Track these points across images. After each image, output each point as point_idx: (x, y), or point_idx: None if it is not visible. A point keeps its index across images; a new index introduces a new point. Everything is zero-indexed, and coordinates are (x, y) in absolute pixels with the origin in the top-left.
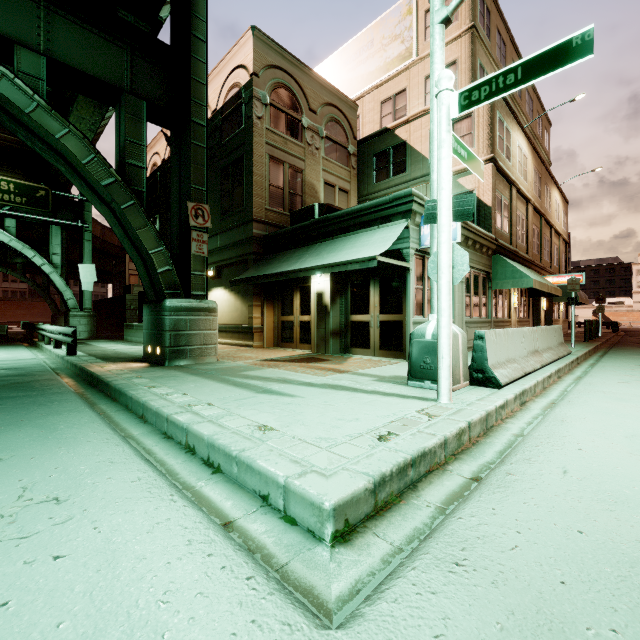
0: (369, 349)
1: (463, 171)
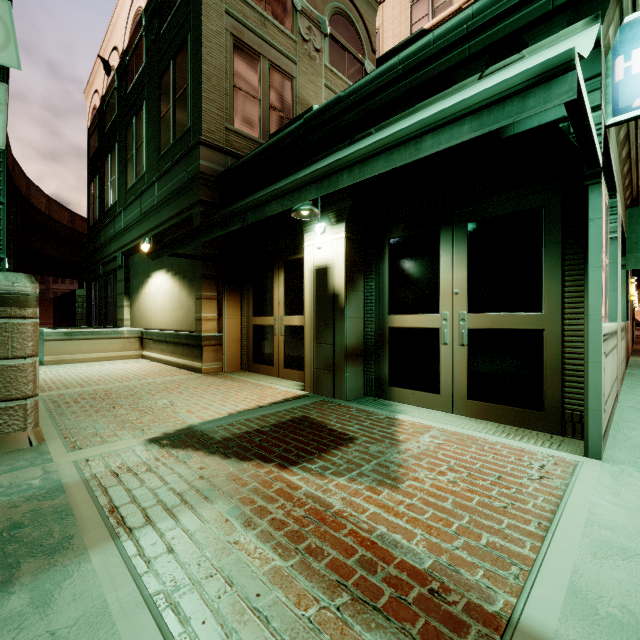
0: (437, 394)
1: None
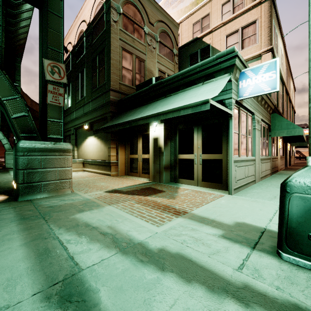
0: (193, 180)
1: (250, 59)
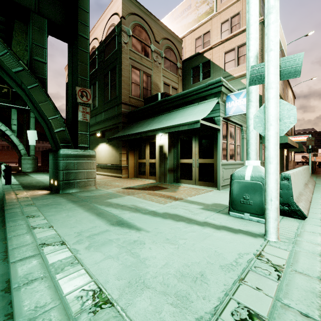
0: (192, 180)
1: (244, 75)
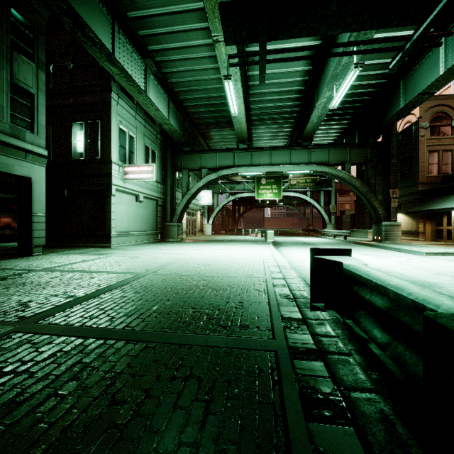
0: None
1: None
